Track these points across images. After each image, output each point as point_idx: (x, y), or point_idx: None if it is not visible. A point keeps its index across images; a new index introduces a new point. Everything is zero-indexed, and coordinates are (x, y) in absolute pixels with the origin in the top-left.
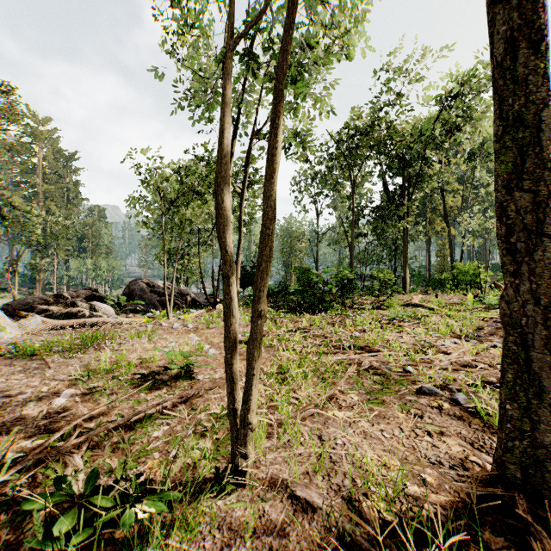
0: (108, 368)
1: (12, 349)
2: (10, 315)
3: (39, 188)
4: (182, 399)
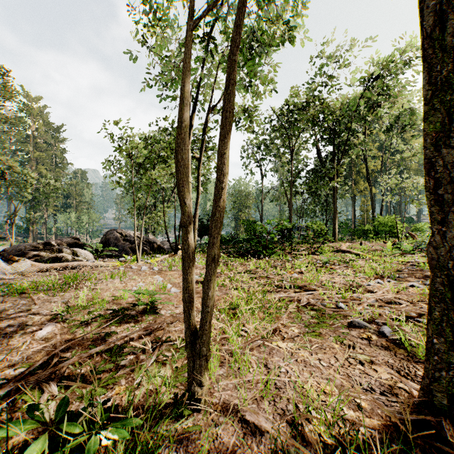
0: (85, 305)
1: (5, 288)
2: (6, 259)
3: (32, 154)
4: (147, 331)
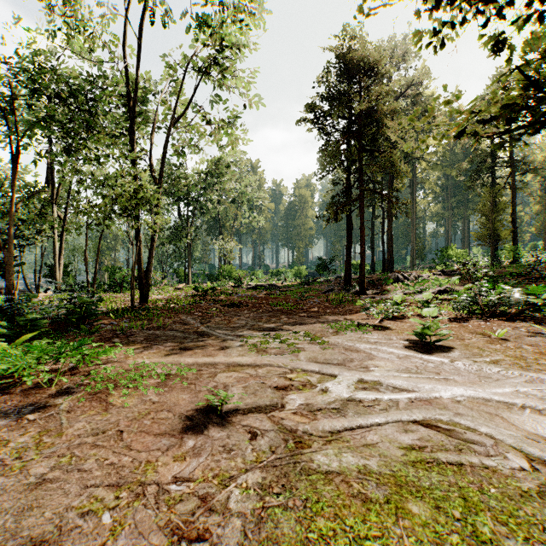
0: None
1: None
2: None
3: None
4: None
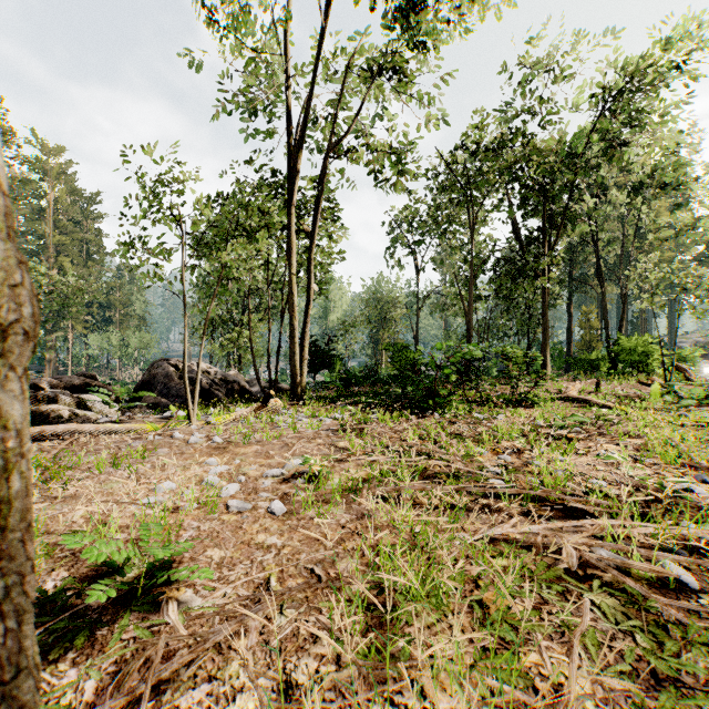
0: None
1: None
2: None
3: (48, 239)
4: None
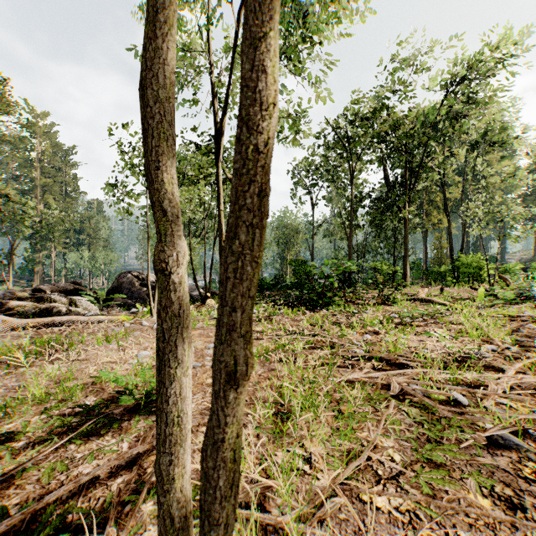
0: (42, 396)
1: None
2: None
3: (37, 181)
4: (128, 457)
